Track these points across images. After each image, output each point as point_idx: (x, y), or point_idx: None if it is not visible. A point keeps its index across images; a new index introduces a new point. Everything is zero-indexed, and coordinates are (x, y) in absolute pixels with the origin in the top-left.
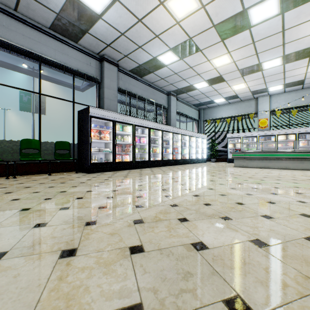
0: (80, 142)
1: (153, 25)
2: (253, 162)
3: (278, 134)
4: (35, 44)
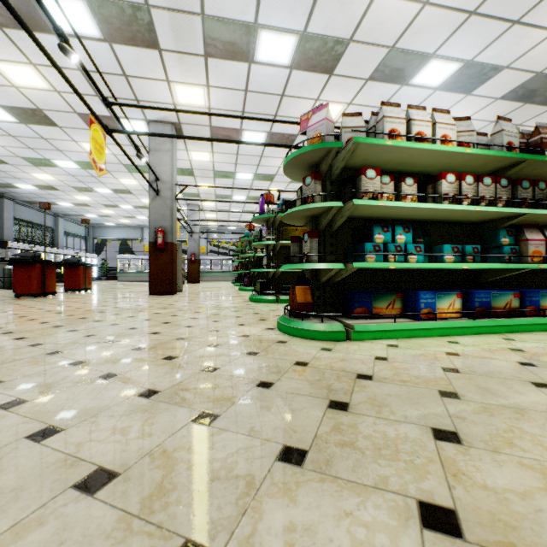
0: None
1: (61, 197)
2: (131, 278)
3: None
4: None
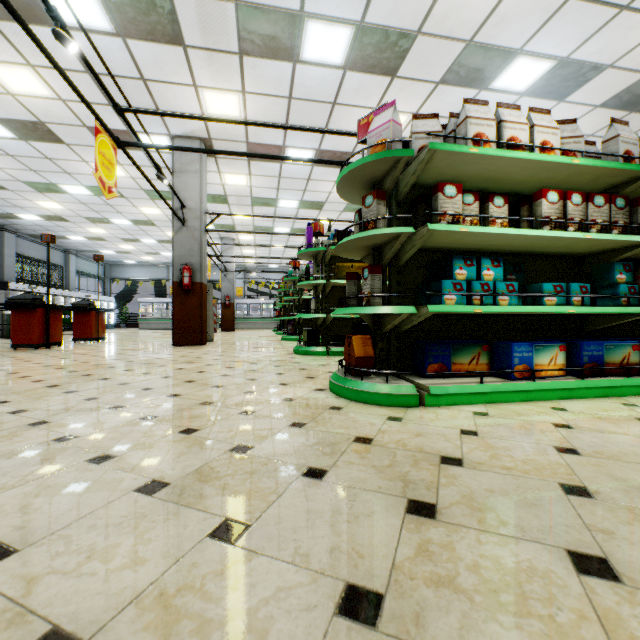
0: None
1: (71, 229)
2: (154, 326)
3: None
4: None
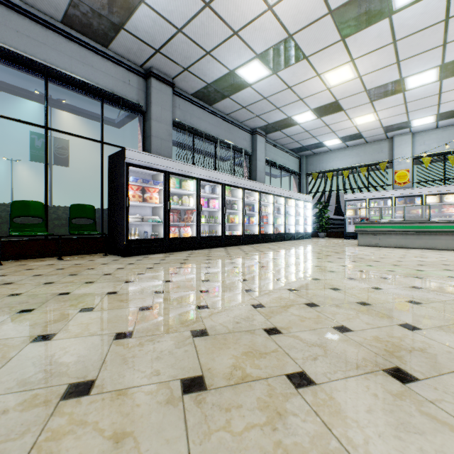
0: (112, 205)
1: (229, 13)
2: (389, 239)
3: (427, 195)
4: (37, 47)
